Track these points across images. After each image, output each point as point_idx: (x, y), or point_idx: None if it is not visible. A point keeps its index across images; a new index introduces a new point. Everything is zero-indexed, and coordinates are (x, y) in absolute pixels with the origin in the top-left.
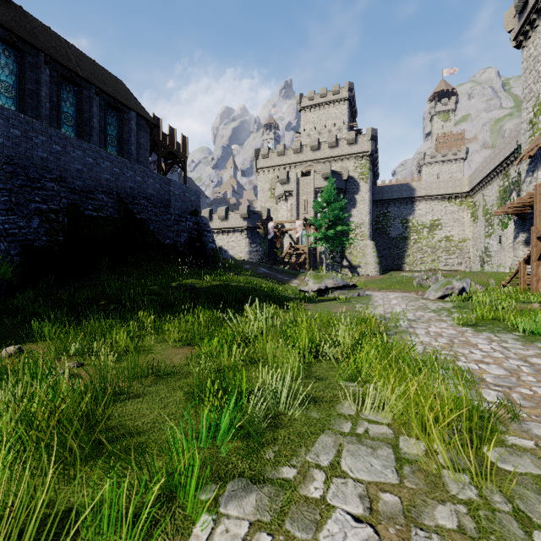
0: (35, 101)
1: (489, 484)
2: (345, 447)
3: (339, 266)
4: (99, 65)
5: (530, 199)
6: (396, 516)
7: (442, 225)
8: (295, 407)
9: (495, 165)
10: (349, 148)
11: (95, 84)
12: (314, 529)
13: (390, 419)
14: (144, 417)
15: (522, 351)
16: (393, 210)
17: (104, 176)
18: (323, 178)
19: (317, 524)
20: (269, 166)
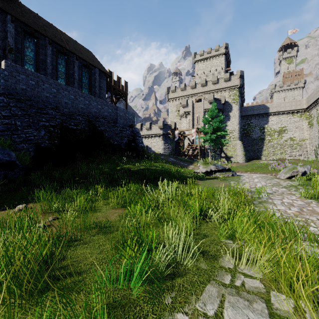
0: (44, 65)
1: None
2: (226, 298)
3: (219, 157)
4: (78, 43)
5: None
6: None
7: (288, 130)
8: (188, 259)
9: None
10: (225, 83)
11: (76, 54)
12: None
13: (261, 274)
14: (86, 259)
15: None
16: (254, 121)
17: (80, 105)
18: (209, 103)
19: None
20: (175, 97)
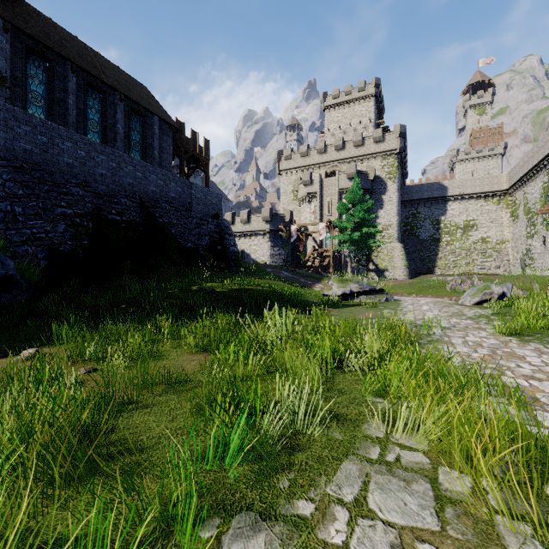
0: (63, 109)
1: None
2: (372, 478)
3: (365, 270)
4: (123, 72)
5: None
6: None
7: (478, 225)
8: (315, 426)
9: (539, 159)
10: (376, 146)
11: (120, 91)
12: None
13: (426, 445)
14: (150, 430)
15: None
16: (423, 210)
17: (127, 180)
18: (348, 179)
19: None
20: (292, 167)
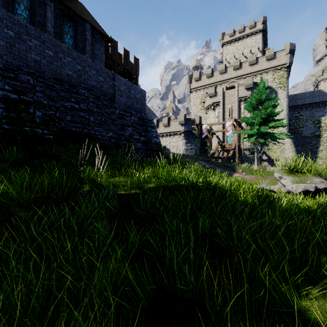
0: None
1: None
2: None
3: (259, 160)
4: None
5: None
6: None
7: None
8: None
9: None
10: (268, 63)
11: None
12: None
13: None
14: None
15: None
16: (305, 113)
17: (31, 55)
18: (245, 89)
19: None
20: (199, 86)
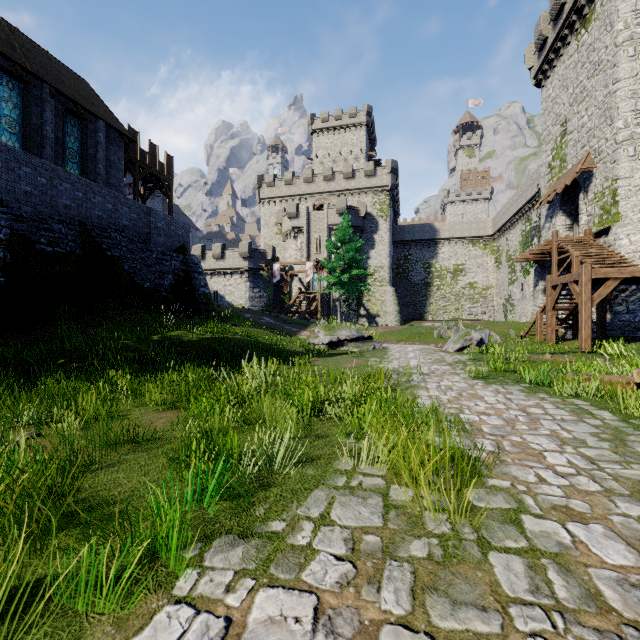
0: None
1: (461, 519)
2: (337, 499)
3: (356, 315)
4: (54, 58)
5: (548, 247)
6: (375, 552)
7: (466, 270)
8: (291, 466)
9: (518, 208)
10: (367, 180)
11: (50, 83)
12: (298, 570)
13: (384, 471)
14: (121, 486)
15: (524, 401)
16: (415, 252)
17: (62, 201)
18: (338, 214)
19: (301, 566)
20: (275, 196)
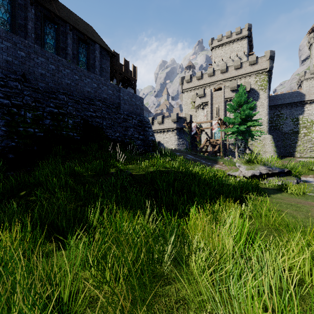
0: (24, 33)
1: None
2: None
3: (243, 154)
4: (75, 14)
5: None
6: None
7: None
8: None
9: None
10: (251, 68)
11: (69, 23)
12: None
13: None
14: None
15: None
16: (285, 111)
17: (65, 80)
18: (231, 91)
19: None
20: (190, 87)
